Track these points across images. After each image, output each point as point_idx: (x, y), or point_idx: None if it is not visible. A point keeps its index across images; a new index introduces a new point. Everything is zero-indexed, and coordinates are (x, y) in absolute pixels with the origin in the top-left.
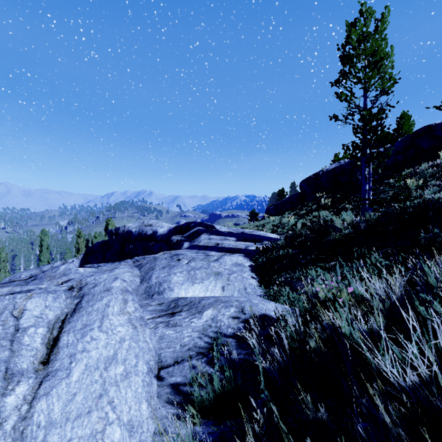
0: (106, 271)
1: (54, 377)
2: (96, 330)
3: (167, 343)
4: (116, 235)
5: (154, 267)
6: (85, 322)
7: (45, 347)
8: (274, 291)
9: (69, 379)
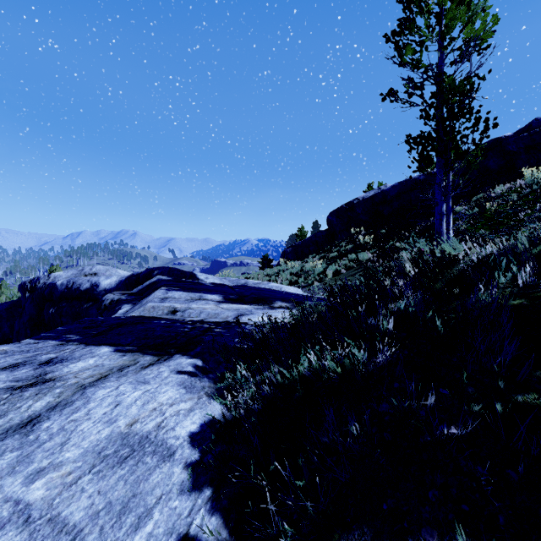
0: None
1: None
2: None
3: None
4: (32, 290)
5: None
6: None
7: None
8: None
9: None
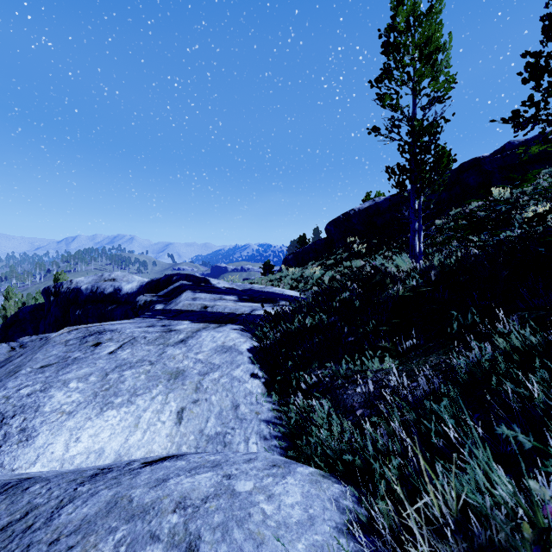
0: None
1: None
2: None
3: None
4: (56, 294)
5: (21, 367)
6: None
7: None
8: (297, 407)
9: None
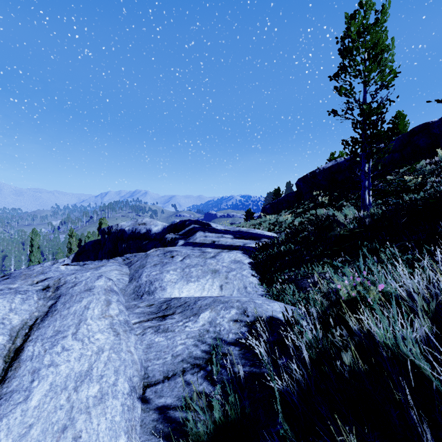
0: (91, 269)
1: (7, 401)
2: (69, 338)
3: (156, 353)
4: (108, 233)
5: (145, 265)
6: (58, 328)
7: (3, 361)
8: (277, 289)
9: (26, 404)
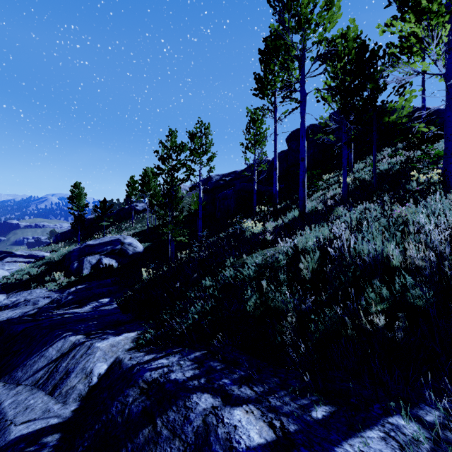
0: None
1: None
2: None
3: (9, 271)
4: None
5: None
6: None
7: None
8: None
9: None
